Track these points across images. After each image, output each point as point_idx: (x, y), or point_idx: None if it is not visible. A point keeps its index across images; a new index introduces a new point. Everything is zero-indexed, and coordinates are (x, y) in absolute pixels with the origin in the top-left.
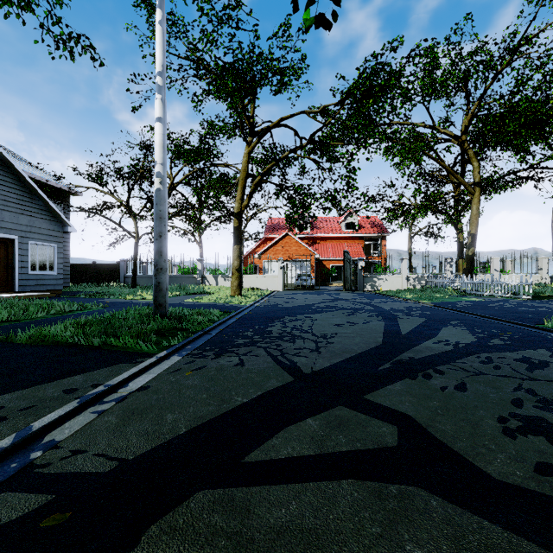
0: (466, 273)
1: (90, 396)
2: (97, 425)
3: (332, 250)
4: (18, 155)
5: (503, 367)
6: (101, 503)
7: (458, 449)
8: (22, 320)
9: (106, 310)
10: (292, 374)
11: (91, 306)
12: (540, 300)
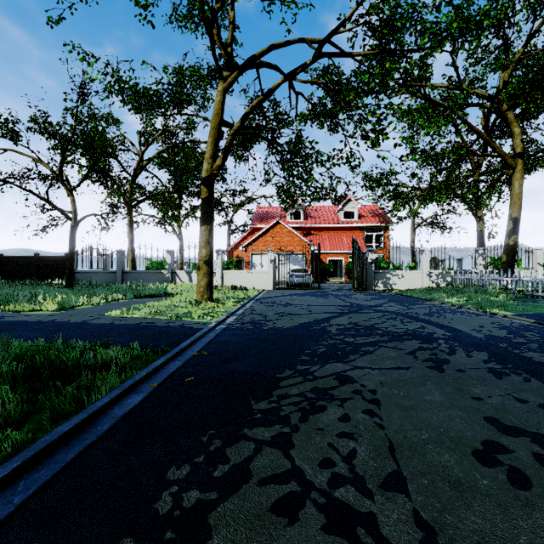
0: (506, 268)
1: None
2: None
3: (329, 241)
4: None
5: None
6: None
7: None
8: None
9: None
10: None
11: None
12: None
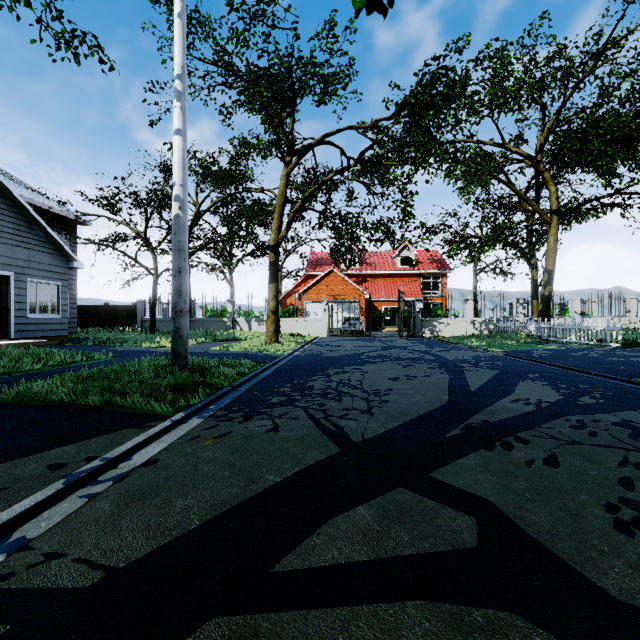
0: (541, 316)
1: (80, 474)
2: (84, 515)
3: (384, 289)
4: (16, 178)
5: (600, 434)
6: (72, 639)
7: (559, 552)
8: (13, 372)
9: (116, 361)
10: (338, 443)
11: (98, 355)
12: (631, 348)
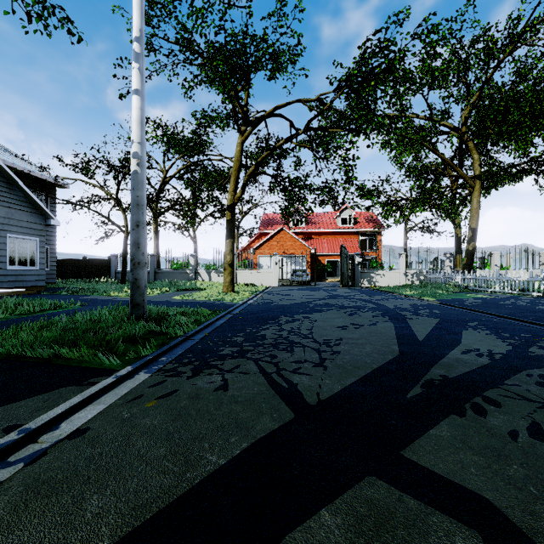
0: (466, 268)
1: None
2: None
3: (327, 245)
4: (3, 146)
5: None
6: None
7: None
8: None
9: (82, 309)
10: (292, 406)
11: (66, 304)
12: None
